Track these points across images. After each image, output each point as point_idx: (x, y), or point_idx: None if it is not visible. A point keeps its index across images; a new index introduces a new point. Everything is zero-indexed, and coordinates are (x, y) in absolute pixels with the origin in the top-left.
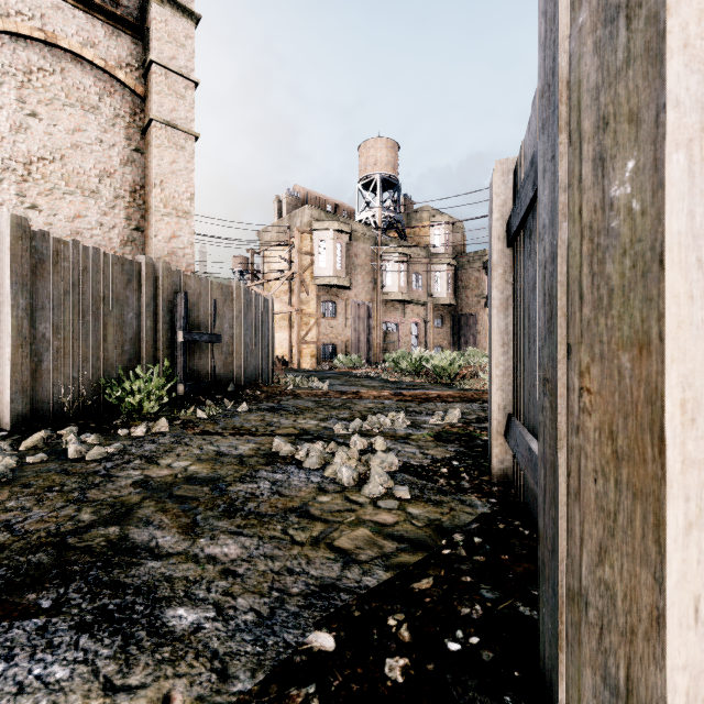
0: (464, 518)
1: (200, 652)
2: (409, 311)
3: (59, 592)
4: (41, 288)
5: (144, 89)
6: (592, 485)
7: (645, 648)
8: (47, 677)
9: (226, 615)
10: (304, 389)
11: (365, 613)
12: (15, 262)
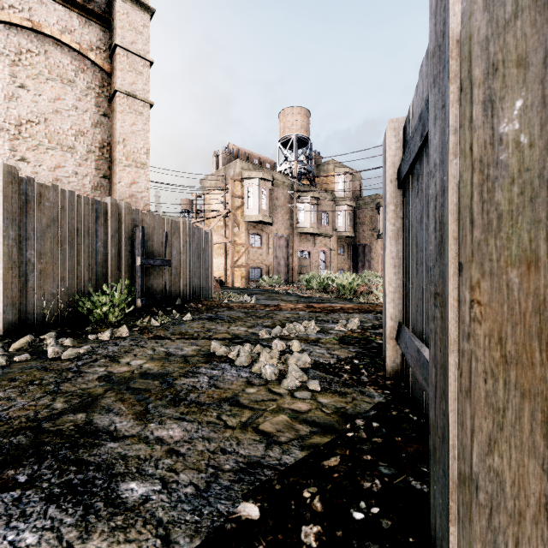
0: (364, 406)
1: (148, 521)
2: (318, 242)
3: (34, 468)
4: (27, 223)
5: (110, 67)
6: (482, 385)
7: (533, 530)
8: (19, 542)
9: (169, 488)
10: (236, 303)
11: (285, 486)
12: (7, 202)
